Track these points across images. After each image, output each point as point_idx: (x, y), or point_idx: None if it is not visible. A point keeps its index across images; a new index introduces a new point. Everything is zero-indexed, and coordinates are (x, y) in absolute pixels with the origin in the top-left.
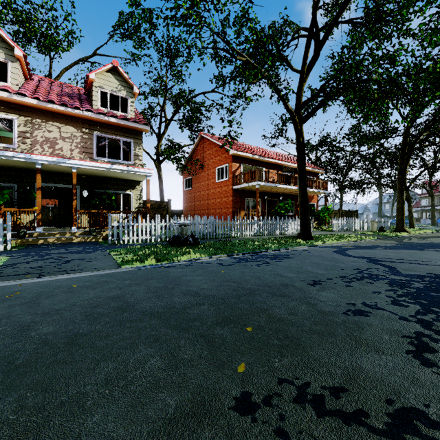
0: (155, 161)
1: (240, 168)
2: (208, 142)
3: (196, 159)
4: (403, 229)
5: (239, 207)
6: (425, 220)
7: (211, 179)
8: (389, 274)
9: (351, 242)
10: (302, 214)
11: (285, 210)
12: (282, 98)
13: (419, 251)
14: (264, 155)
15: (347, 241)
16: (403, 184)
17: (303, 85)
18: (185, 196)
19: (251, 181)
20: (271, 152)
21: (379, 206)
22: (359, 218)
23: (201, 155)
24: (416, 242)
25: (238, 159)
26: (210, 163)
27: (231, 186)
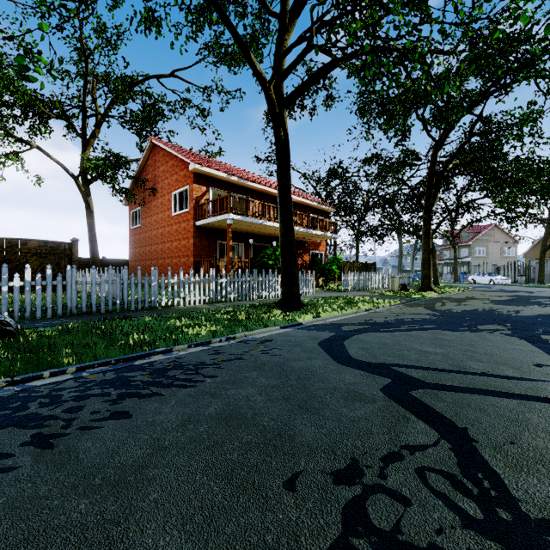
0: (77, 180)
1: (209, 194)
2: (162, 153)
3: (142, 179)
4: (430, 288)
5: (207, 256)
6: (447, 275)
7: (166, 210)
8: (480, 539)
9: (363, 312)
10: (284, 264)
11: (274, 259)
12: (241, 45)
13: (476, 336)
14: (247, 177)
15: (356, 311)
16: (430, 227)
17: (286, 39)
18: (132, 239)
19: (221, 212)
20: (262, 178)
21: (399, 259)
22: (377, 273)
23: (153, 172)
24: (455, 309)
25: (205, 179)
26: (165, 185)
27: (192, 221)
